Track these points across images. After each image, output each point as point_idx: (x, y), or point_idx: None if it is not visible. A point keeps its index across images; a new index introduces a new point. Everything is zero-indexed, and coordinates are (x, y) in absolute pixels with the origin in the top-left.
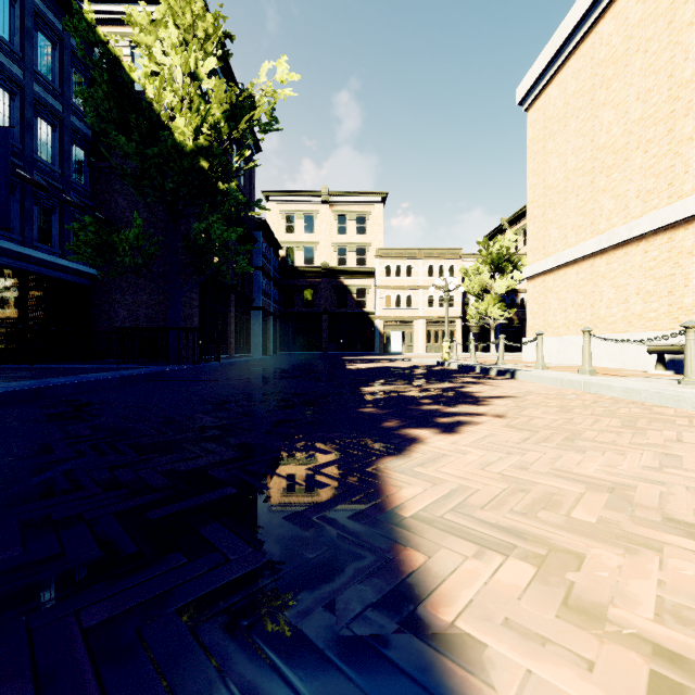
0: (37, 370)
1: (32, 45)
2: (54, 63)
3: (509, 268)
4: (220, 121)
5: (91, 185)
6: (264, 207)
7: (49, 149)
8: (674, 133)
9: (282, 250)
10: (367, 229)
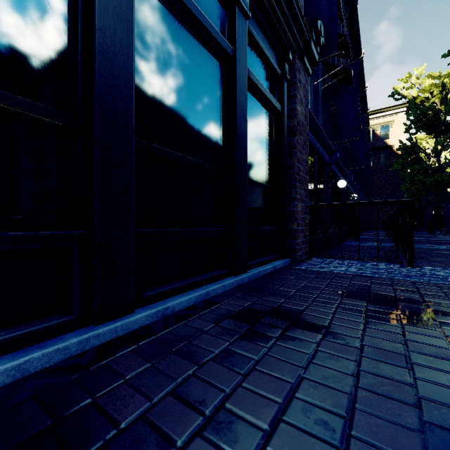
0: None
1: None
2: None
3: None
4: None
5: None
6: None
7: None
8: None
9: None
10: None
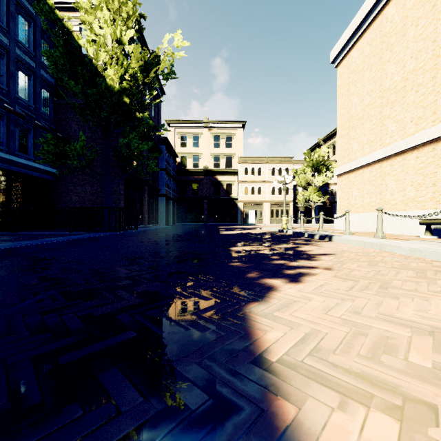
0: (15, 236)
1: (14, 23)
2: (30, 35)
3: (324, 170)
4: (137, 72)
5: (54, 115)
6: (166, 129)
7: (26, 91)
8: (437, 78)
9: (178, 158)
10: (233, 145)
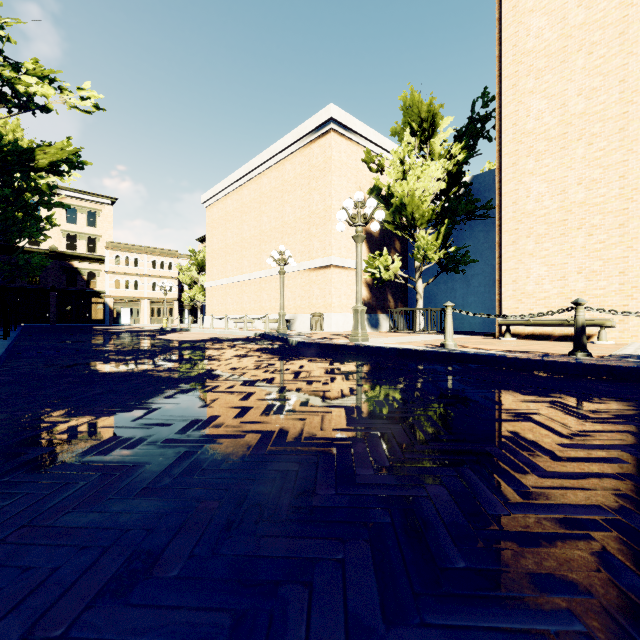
0: None
1: None
2: None
3: None
4: None
5: None
6: (46, 235)
7: None
8: (242, 252)
9: None
10: (98, 224)
